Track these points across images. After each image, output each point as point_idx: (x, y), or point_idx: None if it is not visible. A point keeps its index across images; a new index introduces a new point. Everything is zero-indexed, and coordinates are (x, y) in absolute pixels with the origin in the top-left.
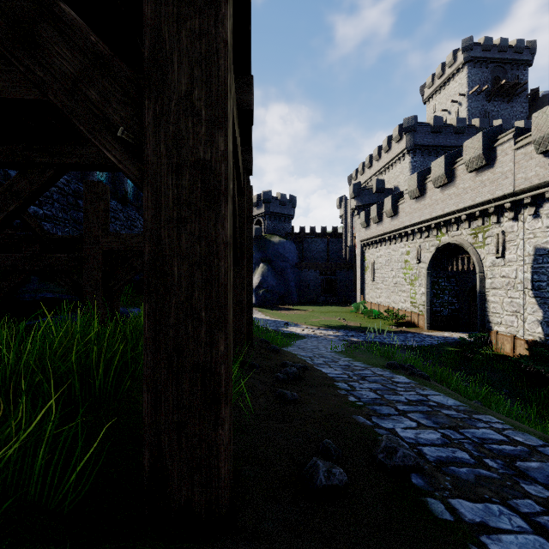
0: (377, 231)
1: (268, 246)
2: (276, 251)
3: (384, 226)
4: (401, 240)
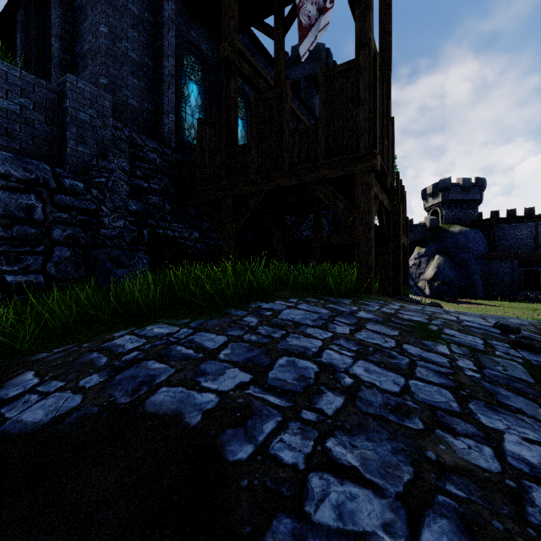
0: None
1: (446, 237)
2: (456, 242)
3: None
4: None
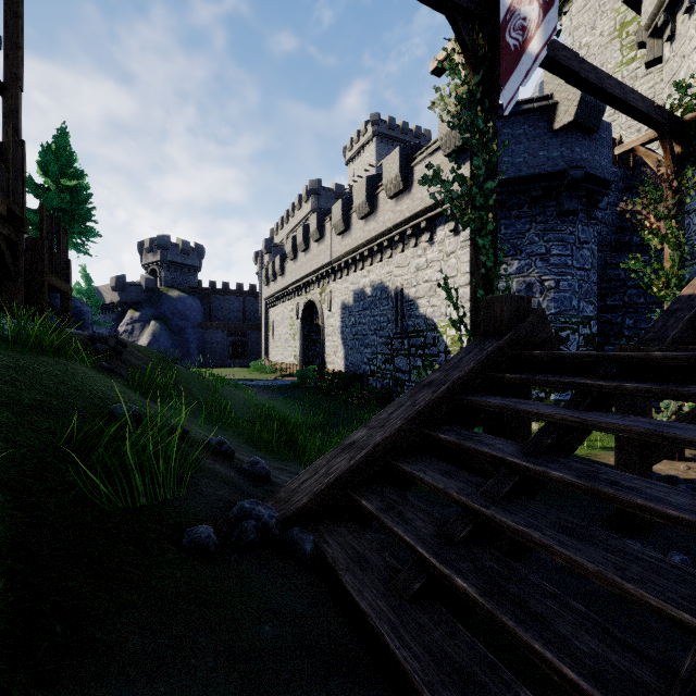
0: (274, 289)
1: (164, 301)
2: (174, 308)
3: (278, 285)
4: (288, 298)
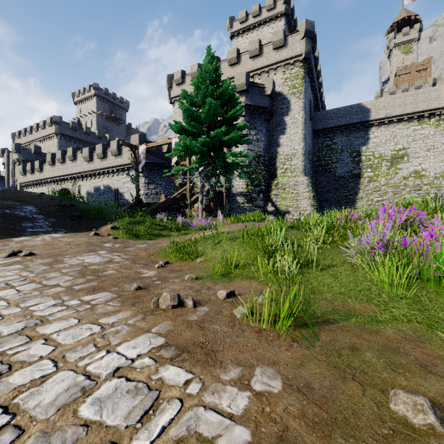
0: (32, 178)
1: None
2: None
3: (36, 176)
4: (45, 185)
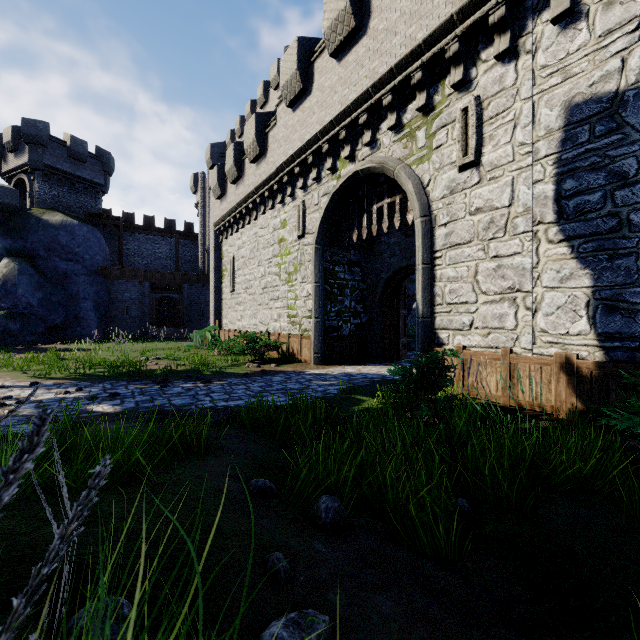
0: (237, 196)
1: (34, 228)
2: (52, 240)
3: (247, 184)
4: (272, 203)
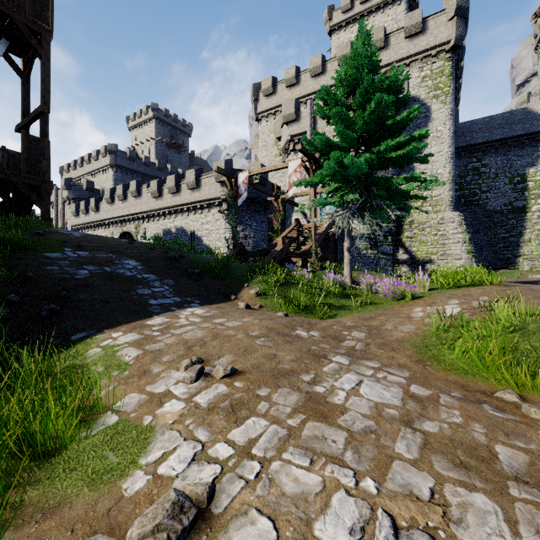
0: (86, 220)
1: None
2: None
3: (91, 217)
4: (102, 228)
